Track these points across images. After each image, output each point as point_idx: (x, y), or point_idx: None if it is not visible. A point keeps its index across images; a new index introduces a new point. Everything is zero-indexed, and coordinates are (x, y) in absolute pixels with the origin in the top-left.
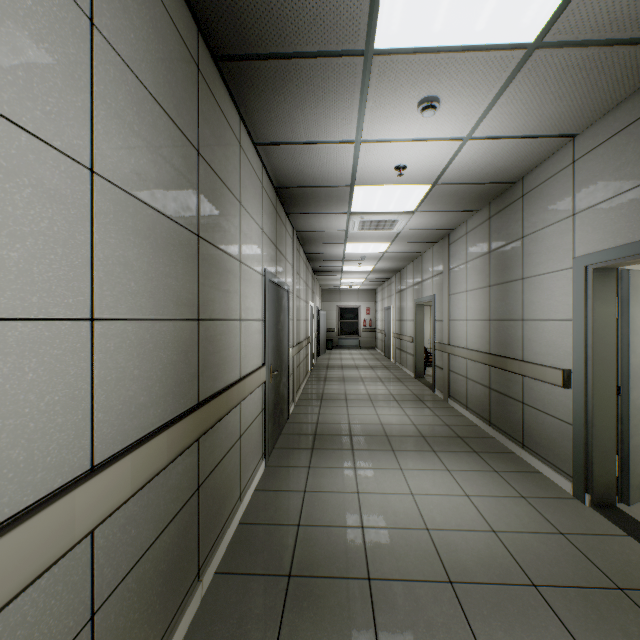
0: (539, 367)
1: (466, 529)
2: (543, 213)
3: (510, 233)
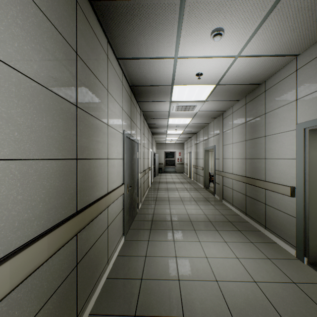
0: (275, 185)
1: (239, 280)
2: (277, 100)
3: (258, 111)
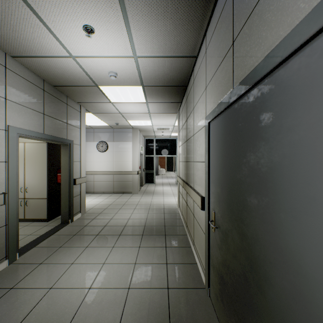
0: None
1: (97, 247)
2: None
3: None
